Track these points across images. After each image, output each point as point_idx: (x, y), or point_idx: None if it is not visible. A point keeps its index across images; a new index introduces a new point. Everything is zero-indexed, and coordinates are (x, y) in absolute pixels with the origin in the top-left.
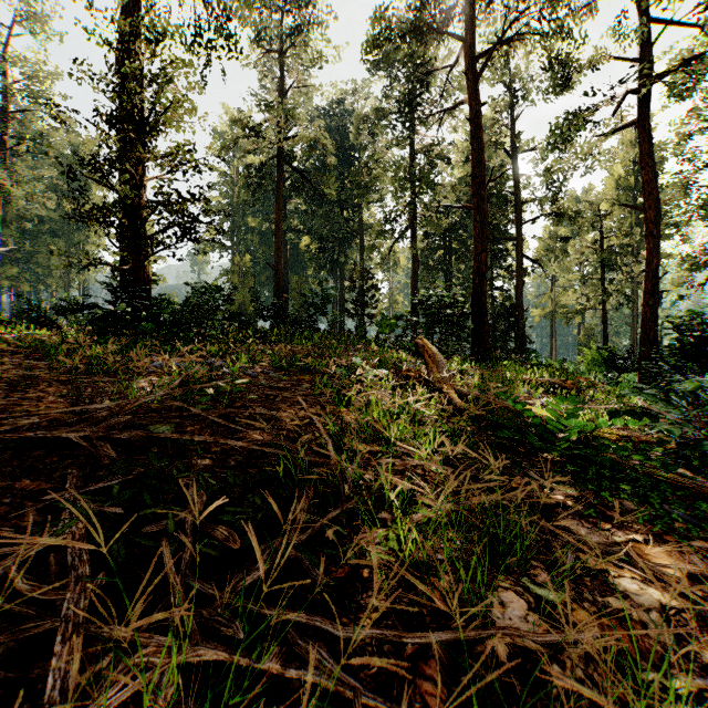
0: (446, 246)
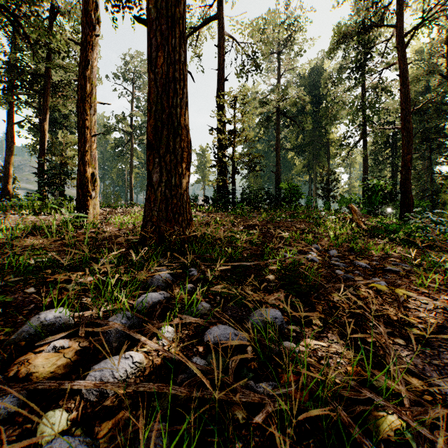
0: (392, 146)
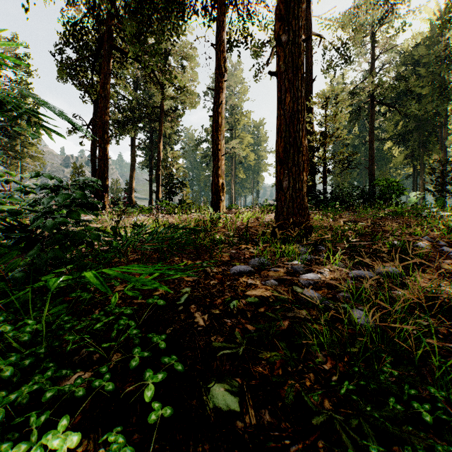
0: None
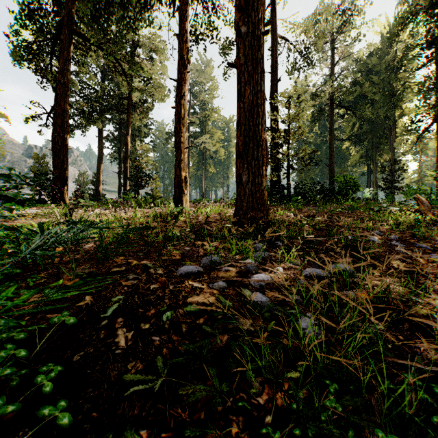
0: None
